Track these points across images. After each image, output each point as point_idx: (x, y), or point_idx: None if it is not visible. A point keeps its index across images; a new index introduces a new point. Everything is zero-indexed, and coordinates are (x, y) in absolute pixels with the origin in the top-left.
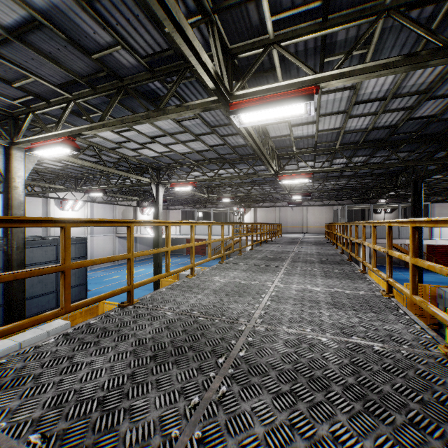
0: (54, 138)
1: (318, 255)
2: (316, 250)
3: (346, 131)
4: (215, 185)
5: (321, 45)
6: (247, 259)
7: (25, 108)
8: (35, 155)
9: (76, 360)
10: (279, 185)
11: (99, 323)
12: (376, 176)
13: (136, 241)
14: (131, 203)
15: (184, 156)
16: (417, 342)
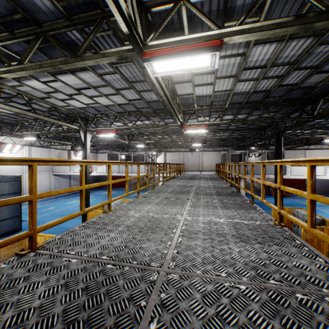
0: None
1: (214, 188)
2: (211, 184)
3: (235, 93)
4: (134, 133)
5: (223, 9)
6: (159, 193)
7: None
8: None
9: None
10: (183, 135)
11: None
12: (251, 130)
13: (70, 178)
14: (65, 147)
15: (107, 108)
16: None
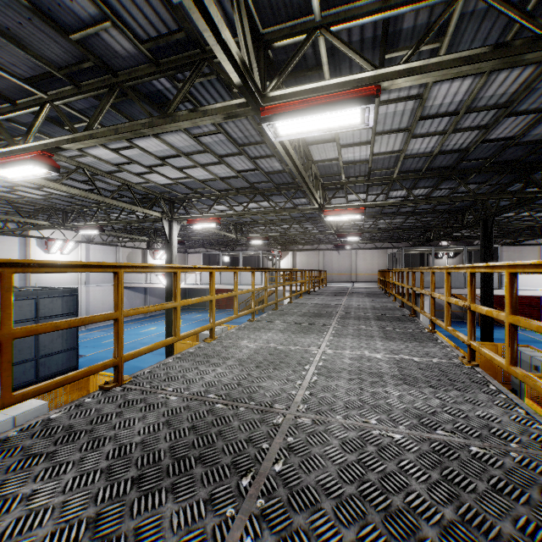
0: (22, 154)
1: (373, 310)
2: (369, 303)
3: (407, 156)
4: (245, 222)
5: (382, 35)
6: (285, 315)
7: None
8: None
9: (7, 490)
10: (324, 224)
11: (64, 417)
12: (439, 213)
13: (146, 293)
14: (139, 244)
15: (205, 184)
16: (527, 437)
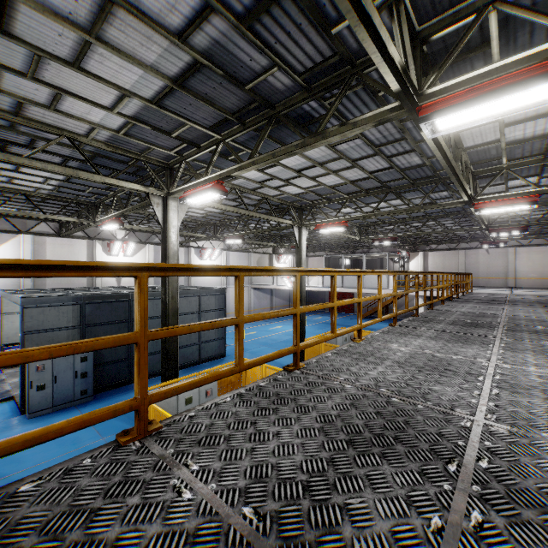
0: (204, 184)
1: None
2: (546, 315)
3: None
4: (369, 223)
5: None
6: (429, 322)
7: (178, 158)
8: (187, 203)
9: (260, 427)
10: (468, 218)
11: (270, 386)
12: None
13: (272, 294)
14: (266, 250)
15: (334, 189)
16: None
